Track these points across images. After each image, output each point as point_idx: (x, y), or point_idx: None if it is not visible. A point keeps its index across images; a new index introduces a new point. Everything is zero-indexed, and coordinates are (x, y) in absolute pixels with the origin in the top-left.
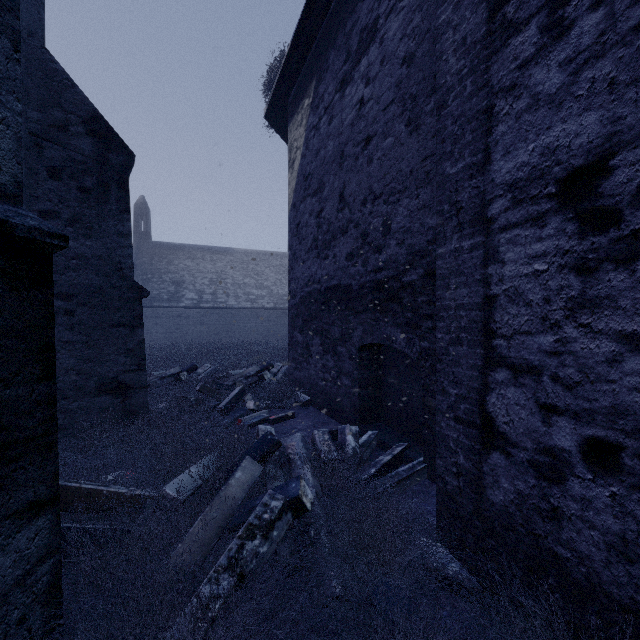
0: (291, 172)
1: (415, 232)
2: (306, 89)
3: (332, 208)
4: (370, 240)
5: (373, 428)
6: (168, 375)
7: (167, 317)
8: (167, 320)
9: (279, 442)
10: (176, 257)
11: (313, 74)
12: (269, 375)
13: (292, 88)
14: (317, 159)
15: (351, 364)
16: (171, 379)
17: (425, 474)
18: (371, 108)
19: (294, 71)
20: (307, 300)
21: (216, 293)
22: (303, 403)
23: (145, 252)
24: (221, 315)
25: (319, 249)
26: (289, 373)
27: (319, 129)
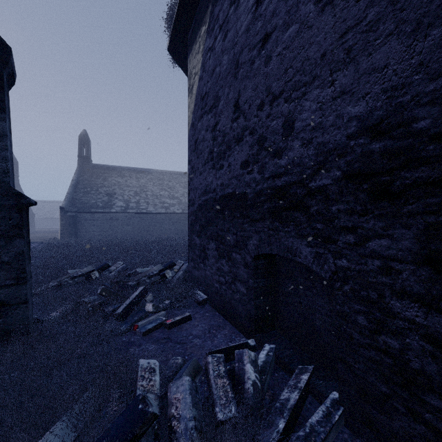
0: (190, 96)
1: (328, 127)
2: (203, 17)
3: (227, 119)
4: (268, 145)
5: (269, 339)
6: (79, 275)
7: (102, 220)
8: (102, 222)
9: (154, 415)
10: (110, 175)
11: (209, 0)
12: (170, 274)
13: (191, 22)
14: (212, 77)
15: (246, 272)
16: (82, 278)
17: (342, 421)
18: (269, 2)
19: (192, 2)
20: (204, 208)
21: (139, 202)
22: (200, 302)
23: (86, 171)
24: (143, 218)
25: (214, 160)
26: (189, 271)
27: (214, 48)
